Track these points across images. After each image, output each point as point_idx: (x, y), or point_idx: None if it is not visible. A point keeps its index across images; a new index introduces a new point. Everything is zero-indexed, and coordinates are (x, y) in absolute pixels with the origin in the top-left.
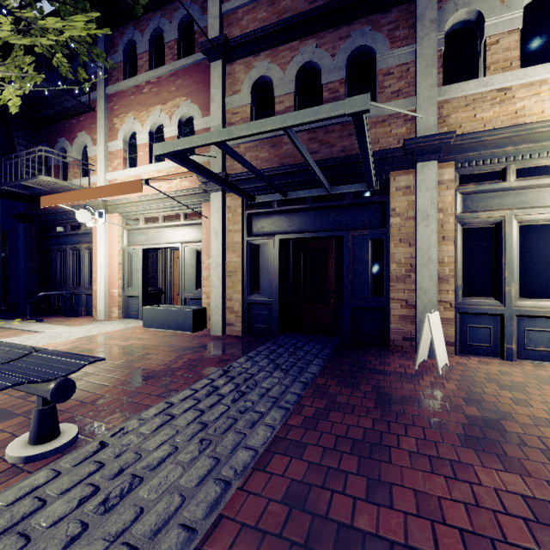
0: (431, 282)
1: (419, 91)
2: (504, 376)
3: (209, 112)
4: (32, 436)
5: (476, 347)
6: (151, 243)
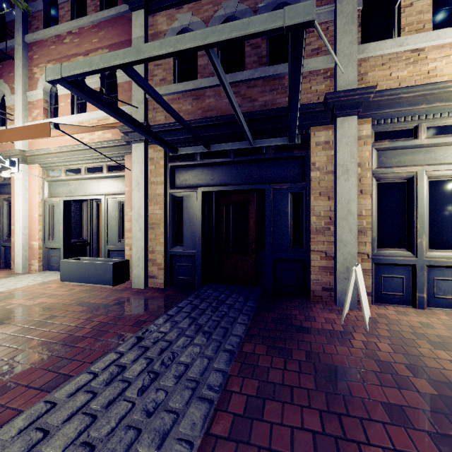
0: (351, 234)
1: (340, 47)
2: (427, 329)
3: None
4: None
5: (390, 296)
6: (73, 195)
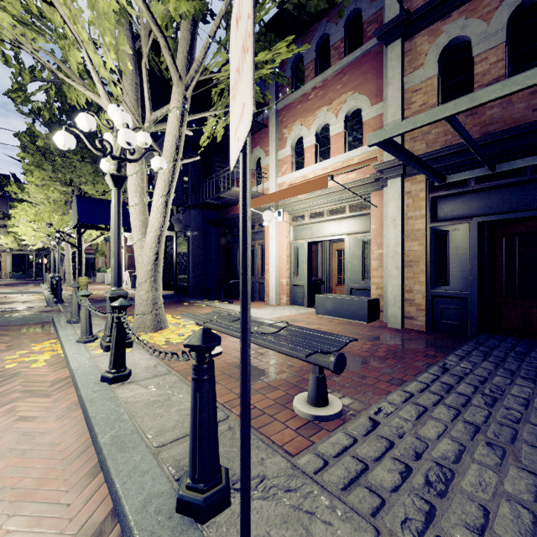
0: None
1: None
2: None
3: (379, 98)
4: (312, 398)
5: None
6: (315, 237)
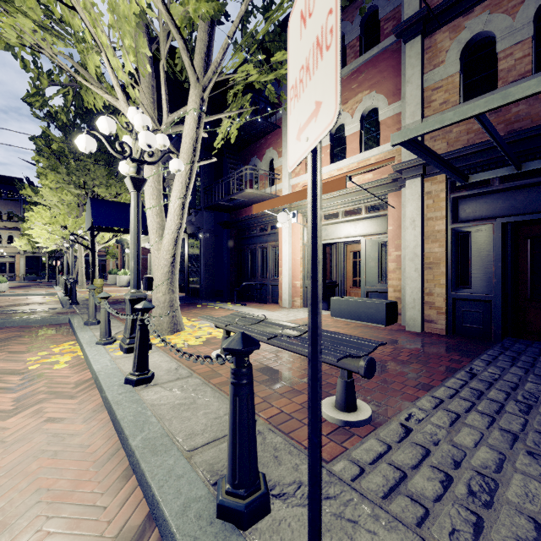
0: None
1: None
2: None
3: (396, 97)
4: (340, 403)
5: None
6: (330, 238)
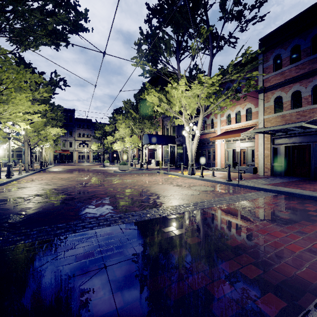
0: None
1: None
2: None
3: (257, 106)
4: (239, 178)
5: None
6: (235, 147)
